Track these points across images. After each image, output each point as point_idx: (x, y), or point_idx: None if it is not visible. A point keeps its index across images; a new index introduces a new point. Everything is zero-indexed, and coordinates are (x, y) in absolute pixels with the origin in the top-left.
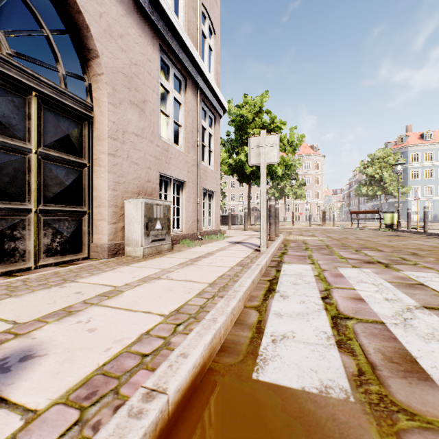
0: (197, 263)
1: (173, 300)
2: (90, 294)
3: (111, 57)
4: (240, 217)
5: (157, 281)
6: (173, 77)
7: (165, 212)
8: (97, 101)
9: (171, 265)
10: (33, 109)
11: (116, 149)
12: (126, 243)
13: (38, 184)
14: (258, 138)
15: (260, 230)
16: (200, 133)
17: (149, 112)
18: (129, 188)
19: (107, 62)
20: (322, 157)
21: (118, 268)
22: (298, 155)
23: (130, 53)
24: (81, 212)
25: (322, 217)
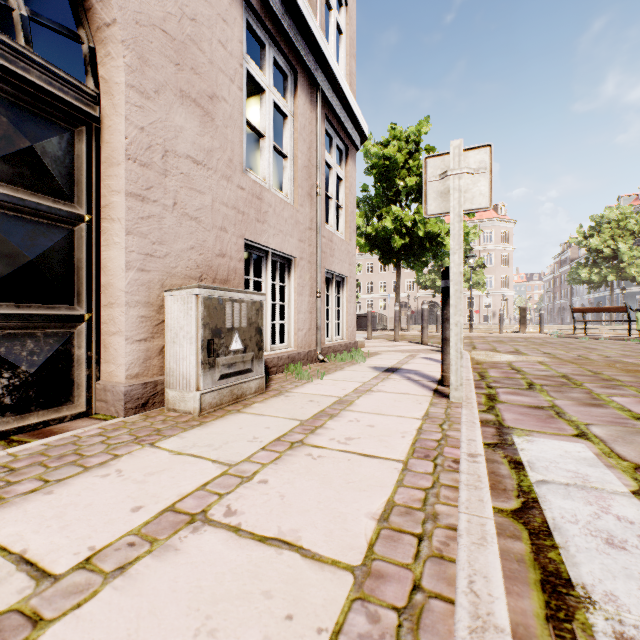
0: (314, 438)
1: None
2: None
3: None
4: (382, 317)
5: (189, 542)
6: (274, 70)
7: (252, 316)
8: (107, 85)
9: (251, 448)
10: None
11: (148, 186)
12: (167, 383)
13: None
14: (445, 159)
15: (442, 351)
16: (322, 172)
17: (222, 119)
18: (178, 267)
19: None
20: (511, 223)
21: (123, 456)
22: (473, 221)
23: None
24: (69, 319)
25: (521, 318)
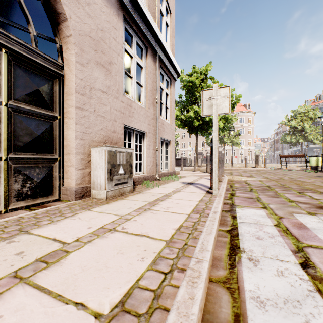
0: (154, 207)
1: (120, 276)
2: (30, 257)
3: (79, 21)
4: (189, 160)
5: (110, 235)
6: (136, 46)
7: (127, 159)
8: (67, 61)
9: (129, 211)
10: (3, 65)
11: (84, 103)
12: (92, 187)
13: (8, 135)
14: (210, 92)
15: (211, 174)
16: (158, 92)
17: (114, 72)
18: (96, 137)
19: (75, 25)
20: (253, 113)
21: (79, 213)
22: (234, 112)
23: (97, 20)
24: (52, 160)
25: (256, 160)
